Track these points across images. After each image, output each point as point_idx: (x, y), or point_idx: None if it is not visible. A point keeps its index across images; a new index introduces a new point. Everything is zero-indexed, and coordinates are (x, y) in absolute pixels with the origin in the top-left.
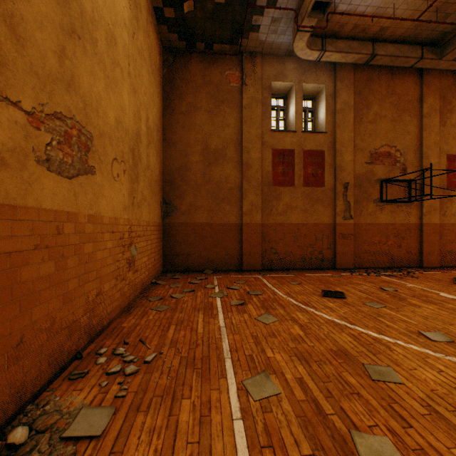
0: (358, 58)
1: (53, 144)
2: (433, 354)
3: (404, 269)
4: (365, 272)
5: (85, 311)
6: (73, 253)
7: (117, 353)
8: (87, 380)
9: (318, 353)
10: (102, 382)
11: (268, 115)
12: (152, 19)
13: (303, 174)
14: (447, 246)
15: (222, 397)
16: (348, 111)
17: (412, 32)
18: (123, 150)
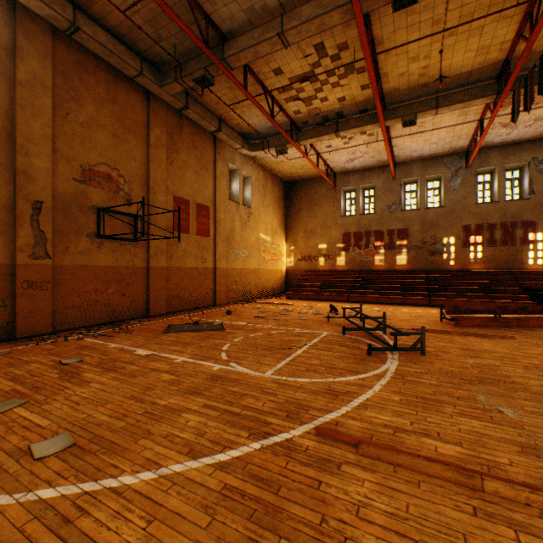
0: (51, 15)
1: None
2: (4, 502)
3: (128, 322)
4: (64, 337)
5: None
6: None
7: None
8: None
9: None
10: None
11: None
12: None
13: None
14: (175, 291)
15: None
16: (42, 91)
17: (129, 33)
18: None
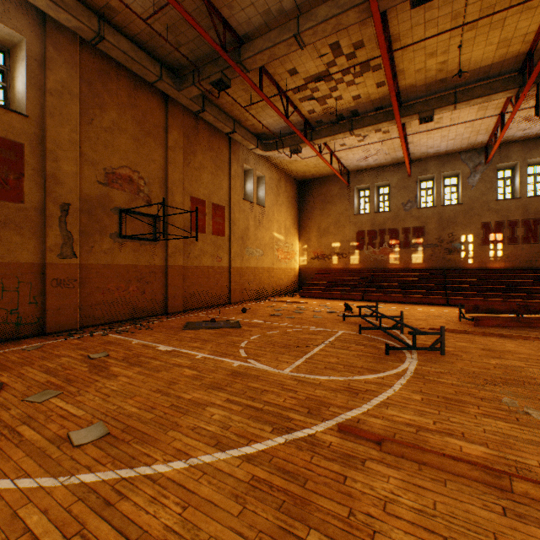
0: (78, 26)
1: None
2: (50, 484)
3: (148, 319)
4: (90, 332)
5: None
6: None
7: None
8: None
9: None
10: None
11: None
12: None
13: None
14: (192, 289)
15: None
16: (69, 99)
17: (150, 40)
18: None
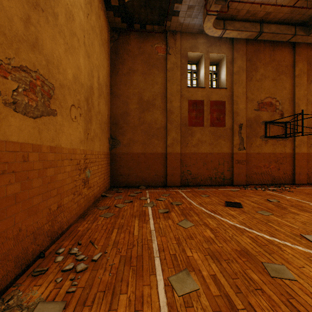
0: (249, 35)
1: (19, 90)
2: None
3: (282, 185)
4: (254, 188)
5: (47, 219)
6: (37, 176)
7: (71, 252)
8: (46, 276)
9: (226, 252)
10: (57, 279)
11: (185, 75)
12: (102, 6)
13: (210, 118)
14: None
15: (152, 292)
16: (242, 73)
17: (289, 16)
18: (79, 99)
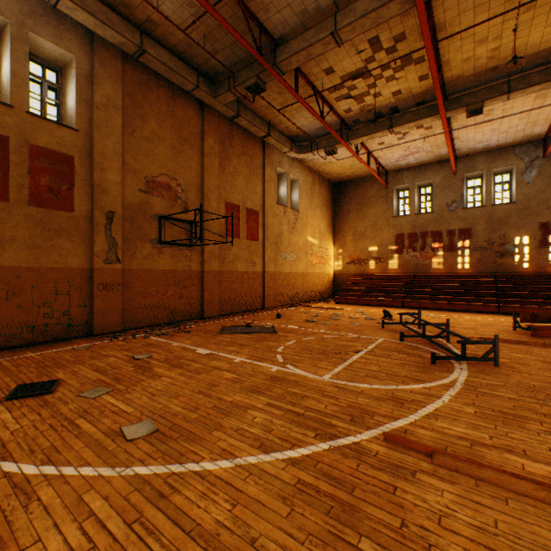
0: (122, 42)
1: None
2: (109, 474)
3: (185, 323)
4: (133, 334)
5: None
6: None
7: None
8: None
9: None
10: None
11: None
12: None
13: (30, 185)
14: (226, 294)
15: None
16: (114, 112)
17: (187, 50)
18: None
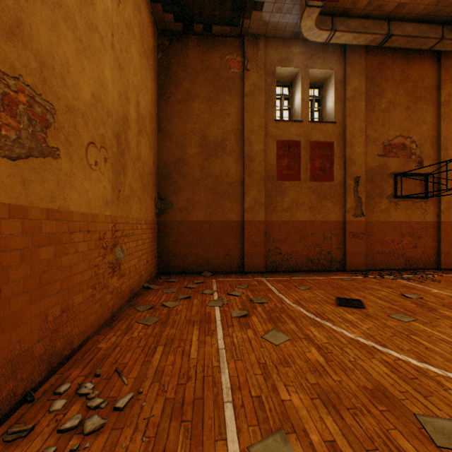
0: (371, 39)
1: None
2: None
3: (420, 271)
4: (379, 275)
5: (41, 335)
6: (19, 260)
7: (81, 392)
8: (29, 442)
9: (348, 393)
10: (47, 449)
11: (272, 103)
12: None
13: (310, 168)
14: None
15: None
16: (359, 99)
17: (433, 9)
18: (104, 134)
